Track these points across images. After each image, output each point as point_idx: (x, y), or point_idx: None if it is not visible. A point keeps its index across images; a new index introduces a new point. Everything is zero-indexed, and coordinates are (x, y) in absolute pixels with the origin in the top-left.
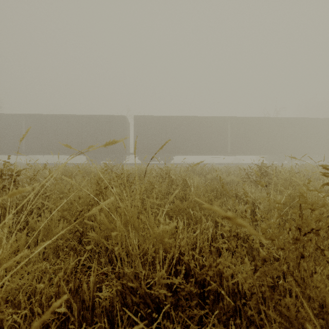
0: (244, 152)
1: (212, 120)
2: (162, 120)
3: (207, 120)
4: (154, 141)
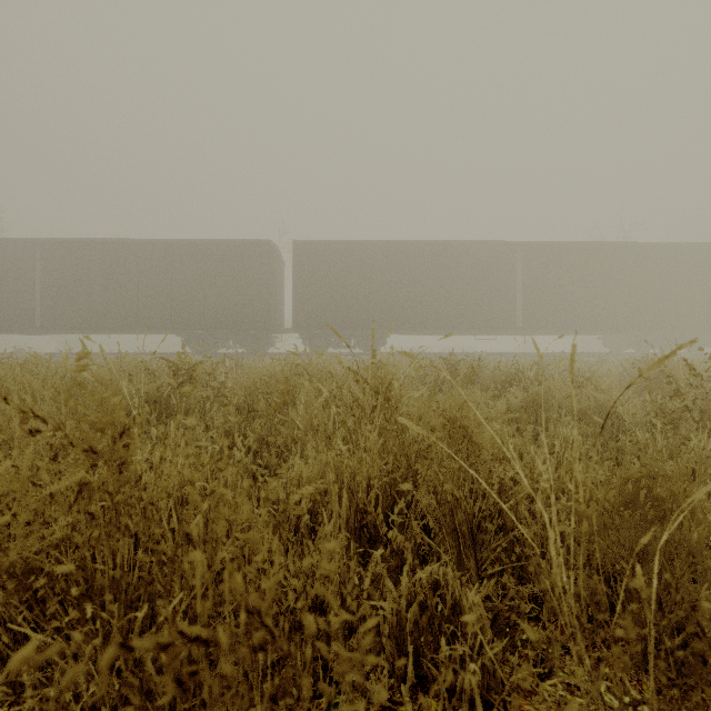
0: (555, 326)
1: (477, 249)
2: (358, 250)
3: (466, 251)
4: (341, 301)
